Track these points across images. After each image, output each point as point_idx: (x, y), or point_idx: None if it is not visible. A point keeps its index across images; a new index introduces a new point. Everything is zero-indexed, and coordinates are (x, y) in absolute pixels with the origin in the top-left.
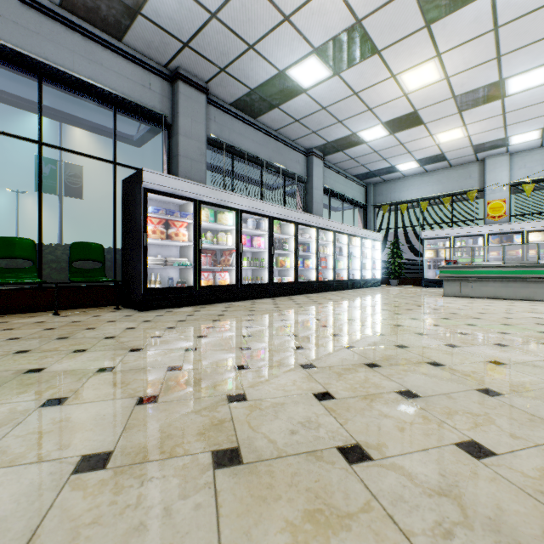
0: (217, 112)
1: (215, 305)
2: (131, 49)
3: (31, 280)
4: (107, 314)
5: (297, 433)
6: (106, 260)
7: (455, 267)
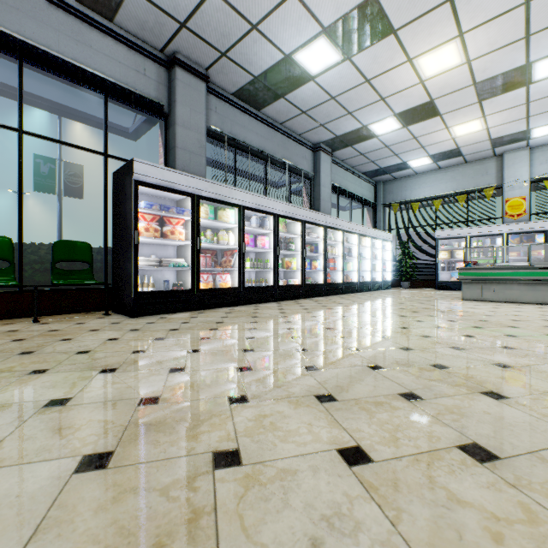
0: (218, 102)
1: (215, 310)
2: (123, 31)
3: (5, 283)
4: (92, 321)
5: (321, 545)
6: (96, 261)
7: (475, 268)
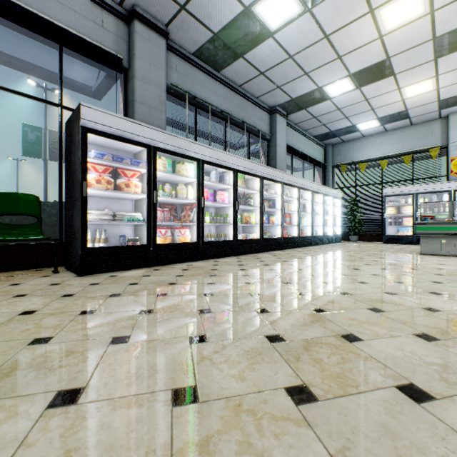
0: (178, 61)
1: (172, 266)
2: None
3: None
4: (31, 281)
5: None
6: (51, 215)
7: (435, 223)
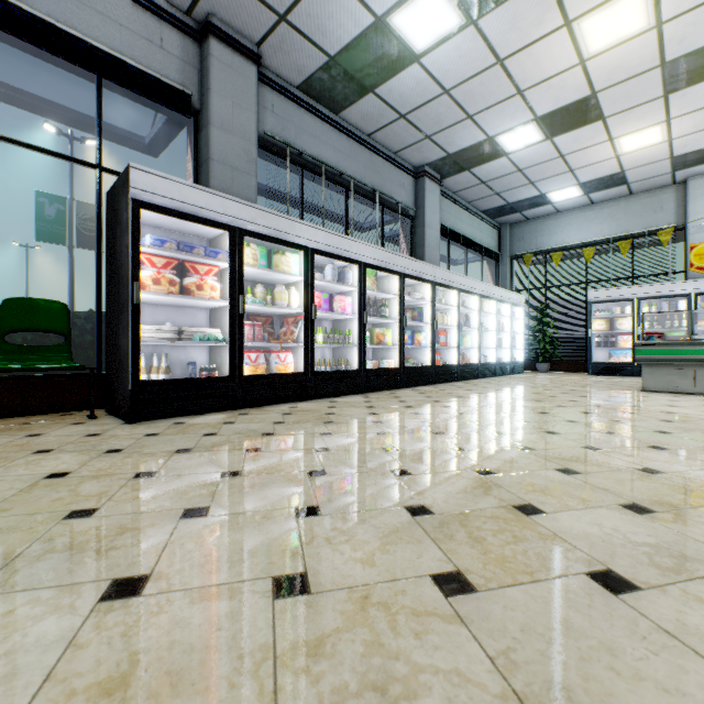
0: (276, 98)
1: (267, 409)
2: None
3: None
4: (57, 431)
5: None
6: (84, 332)
7: (664, 344)
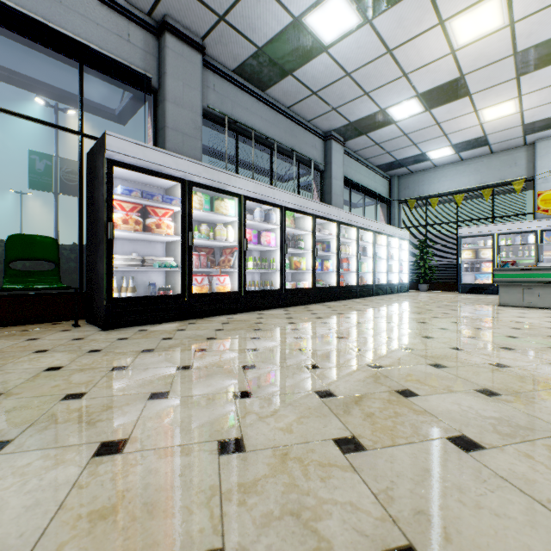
0: (216, 79)
1: (210, 319)
2: None
3: None
4: (50, 336)
5: None
6: (69, 260)
7: (516, 269)
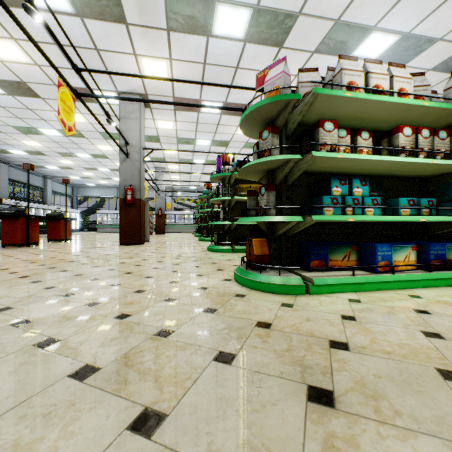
0: (10, 168)
1: None
2: None
3: None
4: None
5: None
6: None
7: (100, 225)
